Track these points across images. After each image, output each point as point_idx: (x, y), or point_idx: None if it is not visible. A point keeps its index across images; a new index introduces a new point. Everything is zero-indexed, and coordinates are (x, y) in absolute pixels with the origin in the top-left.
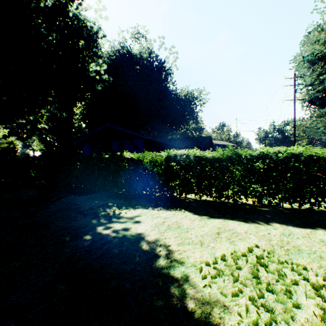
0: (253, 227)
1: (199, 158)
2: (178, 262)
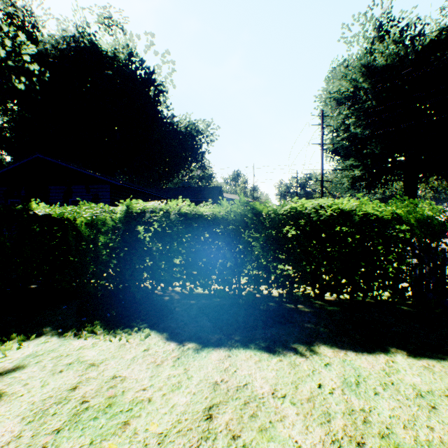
0: (288, 369)
1: (189, 218)
2: None
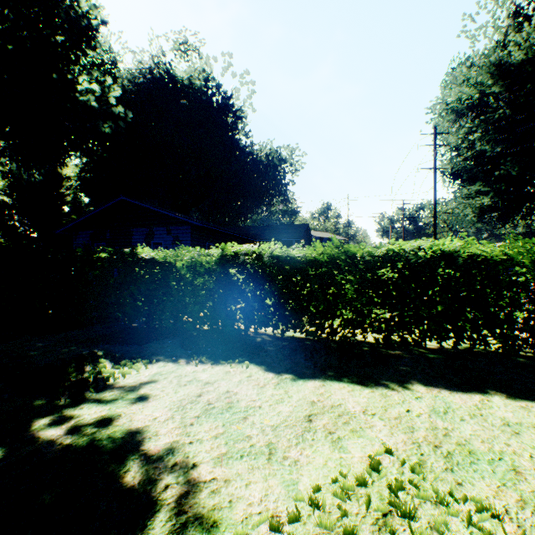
0: (379, 398)
1: (281, 260)
2: (203, 524)
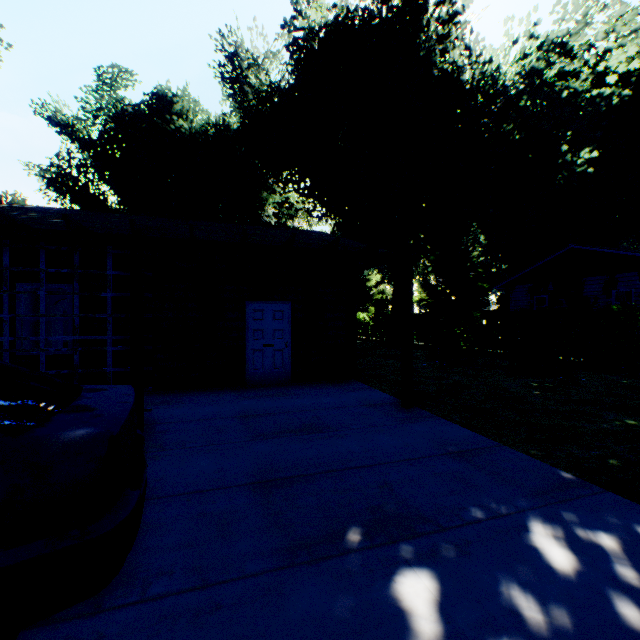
0: None
1: None
2: None
